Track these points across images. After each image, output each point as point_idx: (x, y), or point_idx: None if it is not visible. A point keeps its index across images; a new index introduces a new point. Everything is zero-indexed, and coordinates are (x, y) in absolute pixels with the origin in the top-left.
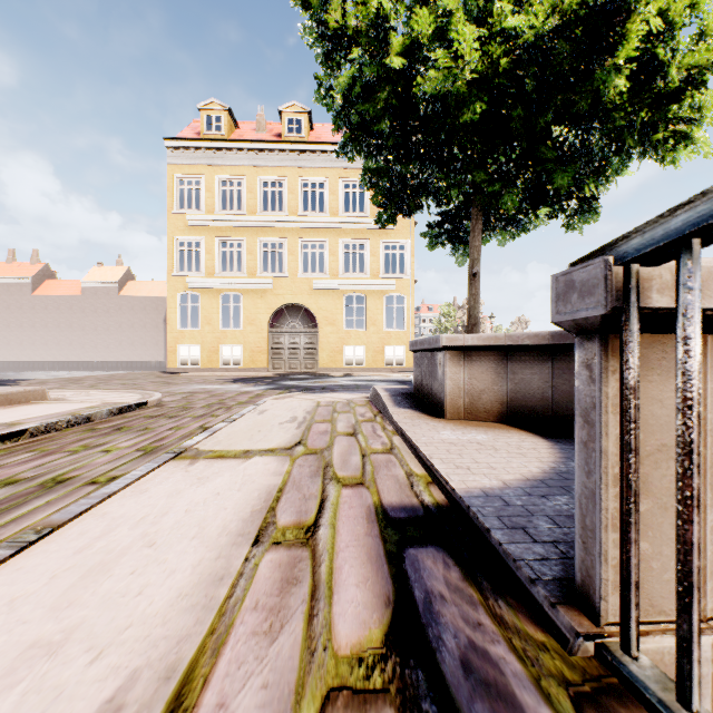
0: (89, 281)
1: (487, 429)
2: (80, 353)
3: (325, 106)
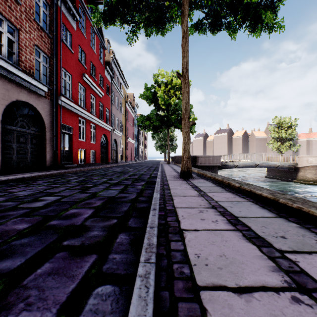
0: None
1: None
2: None
3: None
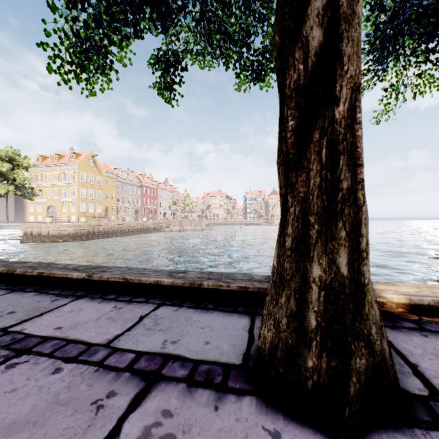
0: None
1: None
2: None
3: None
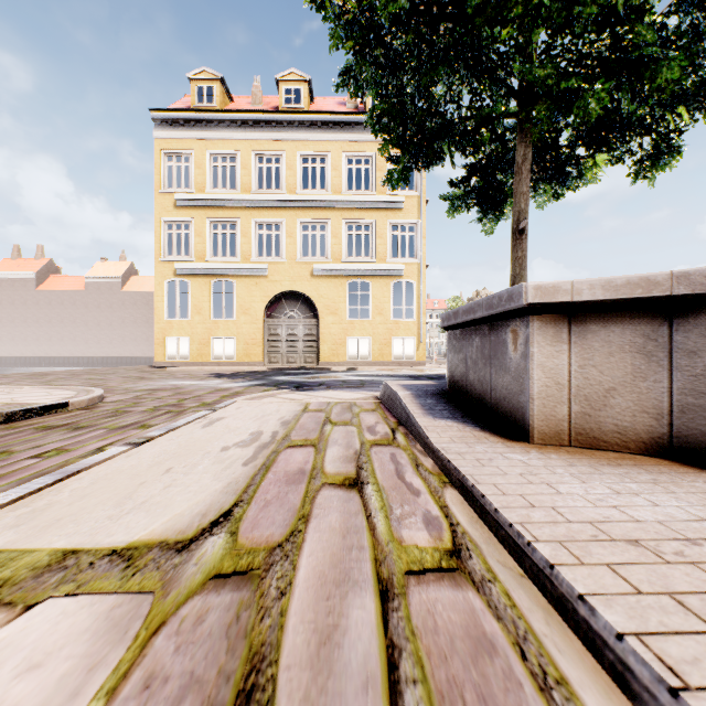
0: (92, 276)
1: (653, 476)
2: (84, 349)
3: (320, 8)
